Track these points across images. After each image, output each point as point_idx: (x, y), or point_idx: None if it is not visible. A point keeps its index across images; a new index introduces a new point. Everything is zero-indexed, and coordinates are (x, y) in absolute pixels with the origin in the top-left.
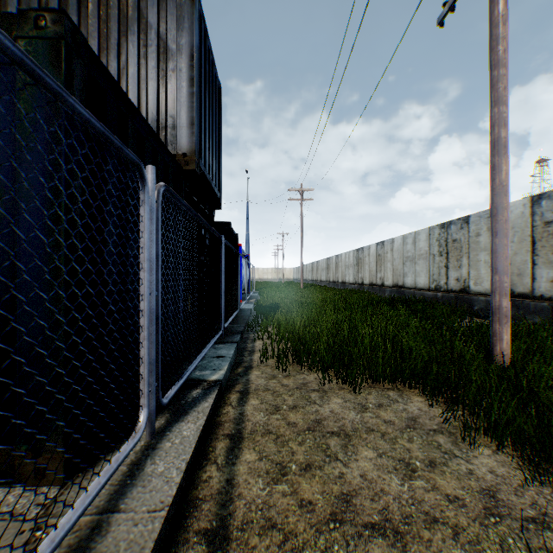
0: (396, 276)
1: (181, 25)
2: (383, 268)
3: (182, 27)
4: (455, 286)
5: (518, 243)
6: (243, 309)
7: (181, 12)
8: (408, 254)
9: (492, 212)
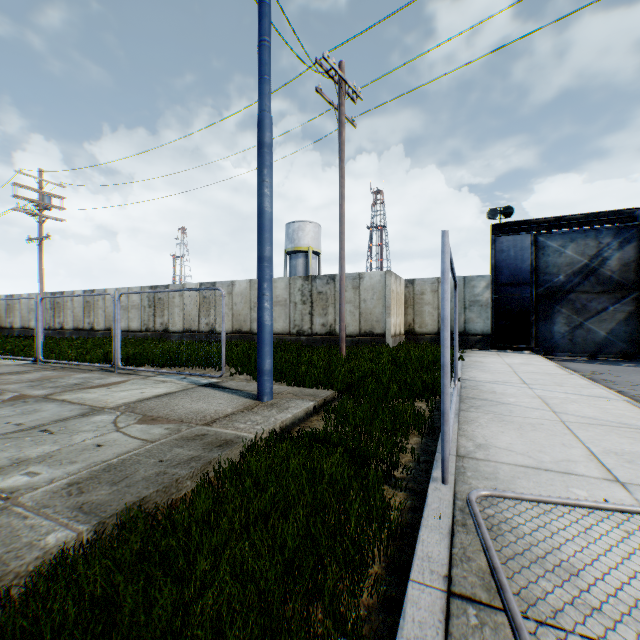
0: (25, 321)
1: None
2: (14, 315)
3: None
4: (60, 326)
5: (81, 308)
6: None
7: None
8: (34, 307)
9: None
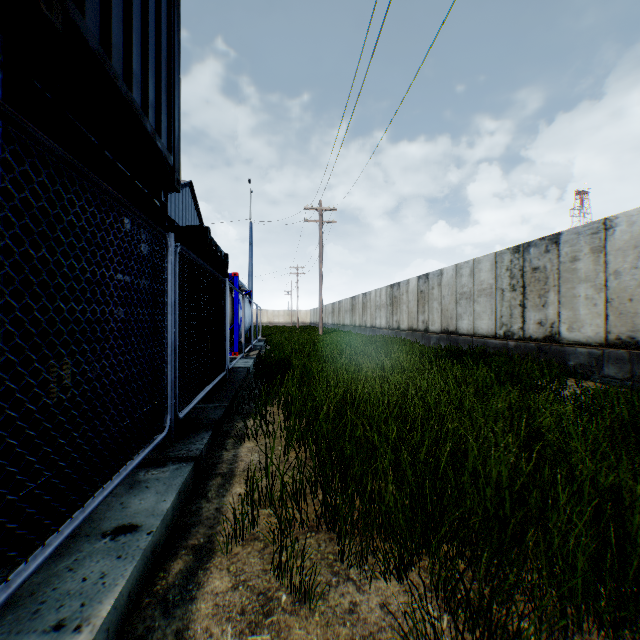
0: (445, 318)
1: None
2: (427, 308)
3: None
4: (537, 332)
5: None
6: (235, 369)
7: None
8: (463, 289)
9: None
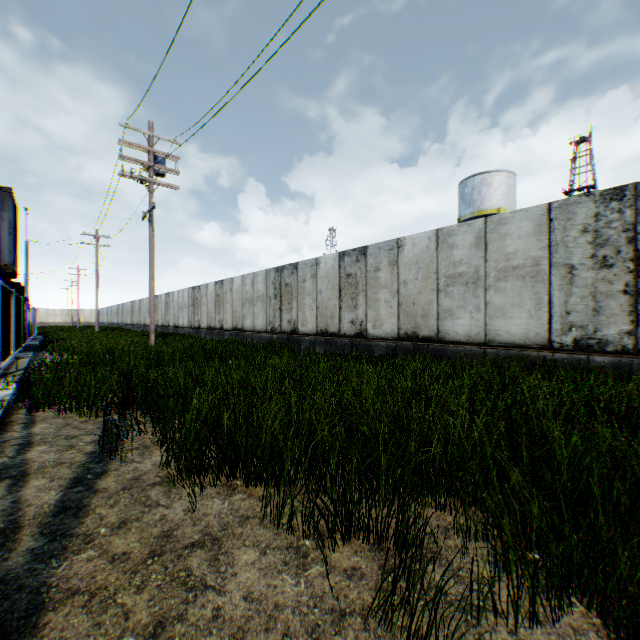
0: (175, 319)
1: (5, 208)
2: (169, 313)
3: (6, 209)
4: (197, 325)
5: (212, 303)
6: (31, 344)
7: (6, 203)
8: (180, 304)
9: (150, 298)
